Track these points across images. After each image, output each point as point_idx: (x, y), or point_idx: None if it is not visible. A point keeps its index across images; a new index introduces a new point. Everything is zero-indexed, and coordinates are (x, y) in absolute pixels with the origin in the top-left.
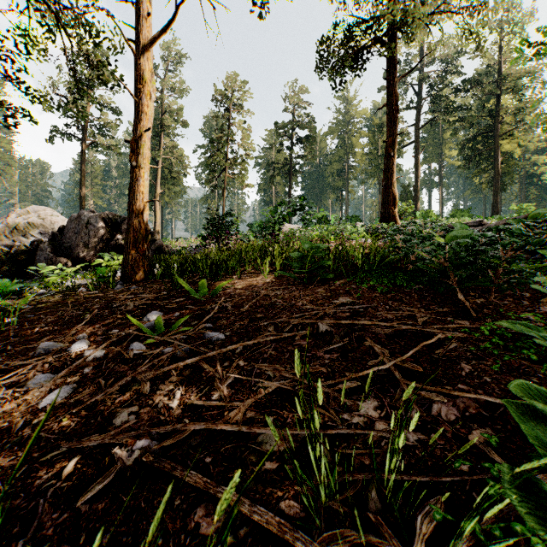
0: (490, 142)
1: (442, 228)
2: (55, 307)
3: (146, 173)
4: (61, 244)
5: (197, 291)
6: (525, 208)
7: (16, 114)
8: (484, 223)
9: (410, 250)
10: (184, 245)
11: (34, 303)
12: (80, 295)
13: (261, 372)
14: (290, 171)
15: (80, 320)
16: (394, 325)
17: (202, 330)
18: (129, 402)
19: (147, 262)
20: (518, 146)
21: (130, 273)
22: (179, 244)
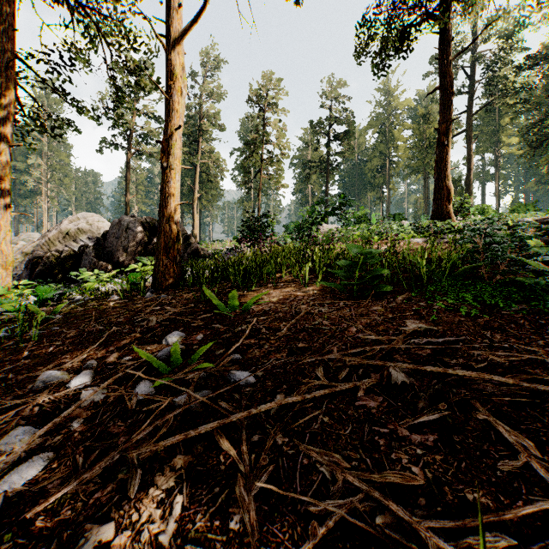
0: None
1: (532, 225)
2: (82, 318)
3: (177, 174)
4: (104, 249)
5: (227, 303)
6: None
7: (62, 124)
8: None
9: (502, 256)
10: (219, 248)
11: (65, 312)
12: (109, 304)
13: (311, 465)
14: (327, 169)
15: (97, 339)
16: (520, 383)
17: (228, 364)
18: (106, 508)
19: (178, 268)
20: None
21: (160, 280)
22: (216, 246)
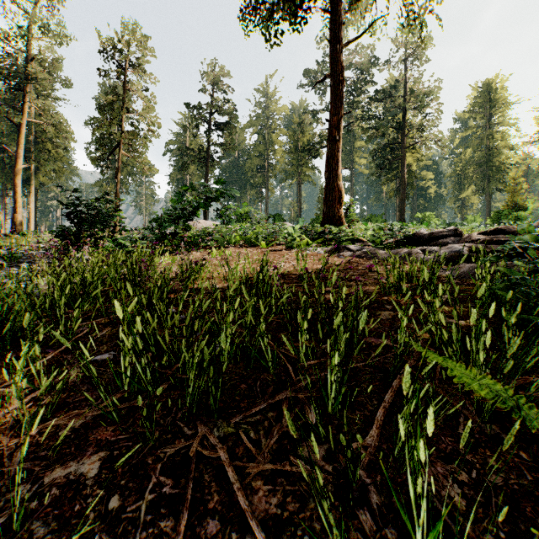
0: (396, 153)
1: None
2: None
3: None
4: None
5: None
6: (428, 216)
7: None
8: (460, 232)
9: None
10: None
11: None
12: None
13: None
14: (206, 159)
15: None
16: None
17: None
18: None
19: None
20: (418, 160)
21: None
22: None
